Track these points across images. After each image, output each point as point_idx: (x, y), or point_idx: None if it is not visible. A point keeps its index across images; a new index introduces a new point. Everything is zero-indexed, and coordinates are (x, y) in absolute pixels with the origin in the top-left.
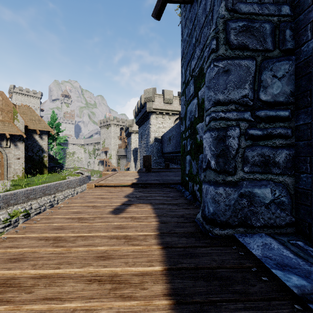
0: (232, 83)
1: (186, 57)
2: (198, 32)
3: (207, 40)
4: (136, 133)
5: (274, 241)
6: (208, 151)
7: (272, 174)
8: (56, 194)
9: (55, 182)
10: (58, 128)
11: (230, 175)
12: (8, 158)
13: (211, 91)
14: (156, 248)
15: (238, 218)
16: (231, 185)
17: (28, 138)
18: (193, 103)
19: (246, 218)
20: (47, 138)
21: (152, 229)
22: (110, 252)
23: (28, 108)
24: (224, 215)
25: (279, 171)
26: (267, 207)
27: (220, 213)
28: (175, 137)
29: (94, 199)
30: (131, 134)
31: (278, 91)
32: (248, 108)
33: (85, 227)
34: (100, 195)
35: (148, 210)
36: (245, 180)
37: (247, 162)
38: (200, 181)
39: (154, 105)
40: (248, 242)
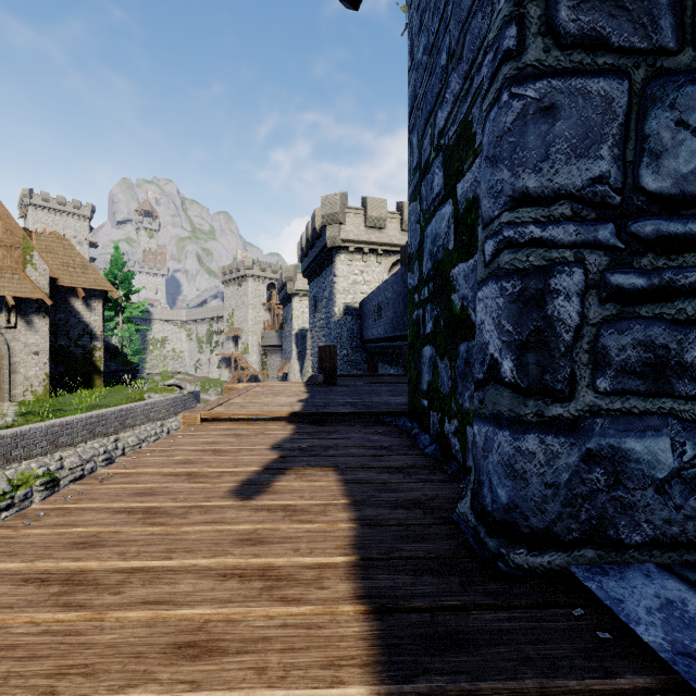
0: (562, 144)
1: (423, 105)
2: (457, 32)
3: (481, 46)
4: (304, 295)
5: (691, 594)
6: (492, 334)
7: (676, 399)
8: (120, 434)
9: (118, 406)
10: (129, 285)
11: (557, 402)
12: (11, 353)
13: (501, 169)
14: (350, 612)
15: (582, 521)
16: (560, 429)
17: (58, 306)
18: (441, 216)
19: (603, 521)
20: (102, 306)
21: (339, 546)
22: (216, 626)
23: (59, 238)
24: (540, 514)
25: (693, 389)
26: (662, 491)
27: (530, 508)
28: (393, 303)
29: (194, 455)
30: (293, 298)
31: (691, 165)
32: (609, 214)
33: (159, 540)
34: (211, 445)
35: (329, 486)
36: (601, 414)
37: (606, 365)
38: (462, 412)
39: (344, 232)
40: (618, 597)
